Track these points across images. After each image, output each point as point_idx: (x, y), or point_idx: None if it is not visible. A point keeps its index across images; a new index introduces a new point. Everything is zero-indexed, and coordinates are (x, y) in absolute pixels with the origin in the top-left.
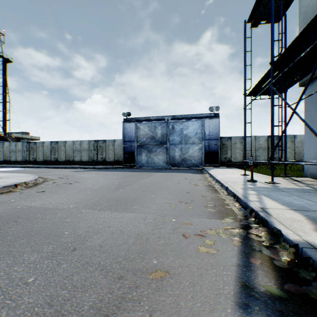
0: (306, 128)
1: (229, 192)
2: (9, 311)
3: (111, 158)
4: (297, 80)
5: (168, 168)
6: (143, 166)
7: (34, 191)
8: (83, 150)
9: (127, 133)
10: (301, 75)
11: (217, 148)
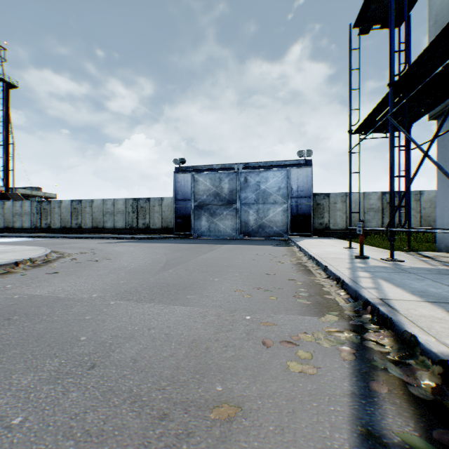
0: (439, 180)
1: (329, 274)
2: None
3: (158, 224)
4: (427, 111)
5: (238, 238)
6: (204, 236)
7: (42, 272)
8: (118, 213)
9: (179, 188)
10: (434, 102)
11: (309, 209)
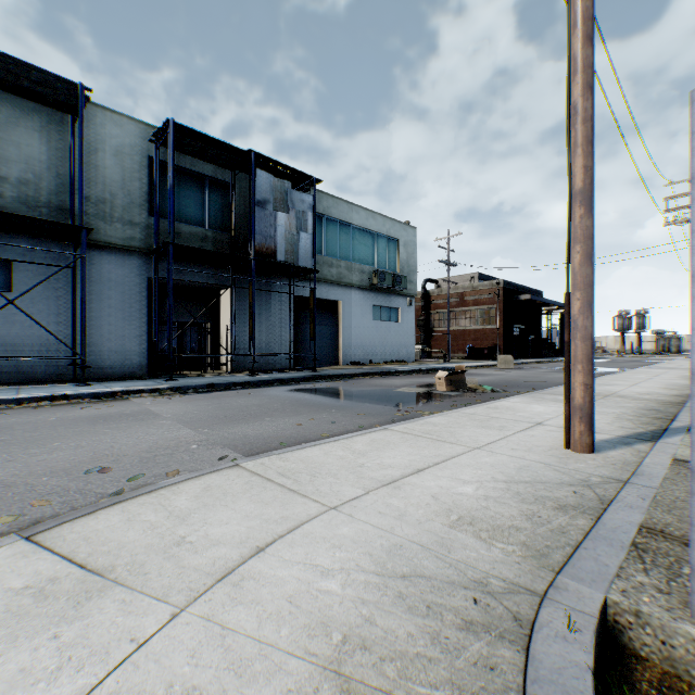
0: None
1: (11, 403)
2: (248, 399)
3: None
4: None
5: None
6: None
7: (102, 480)
8: None
9: None
10: None
11: None
